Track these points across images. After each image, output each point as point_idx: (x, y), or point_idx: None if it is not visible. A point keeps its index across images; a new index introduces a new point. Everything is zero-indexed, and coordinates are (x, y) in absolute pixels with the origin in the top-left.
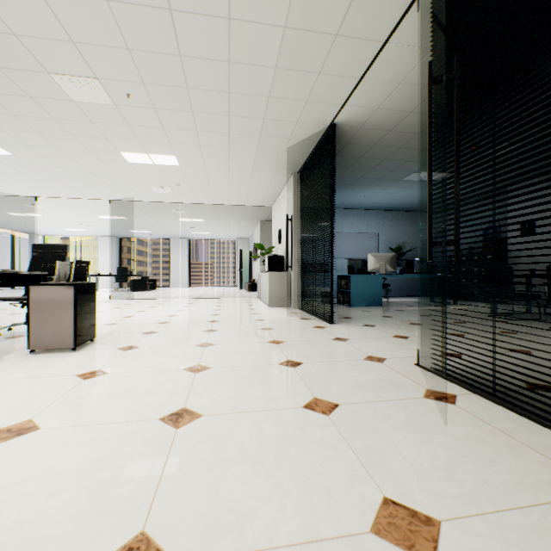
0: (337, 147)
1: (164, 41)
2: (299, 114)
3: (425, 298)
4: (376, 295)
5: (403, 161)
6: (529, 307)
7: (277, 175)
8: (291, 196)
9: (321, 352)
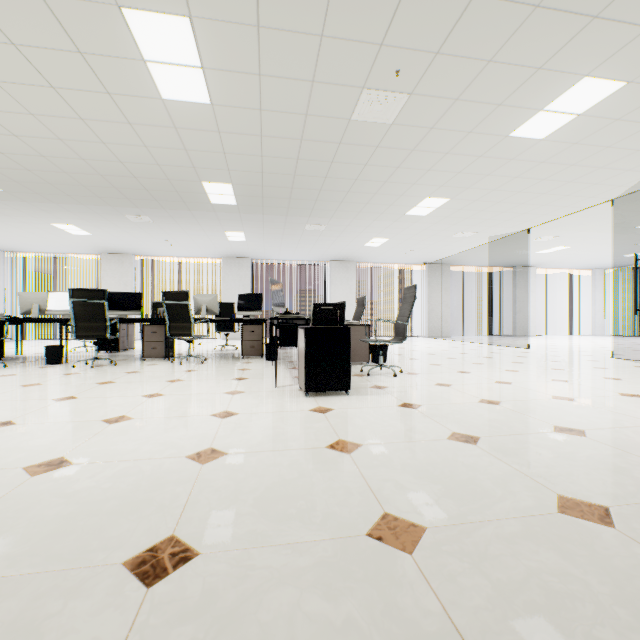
0: None
1: None
2: None
3: None
4: None
5: None
6: None
7: None
8: None
9: None
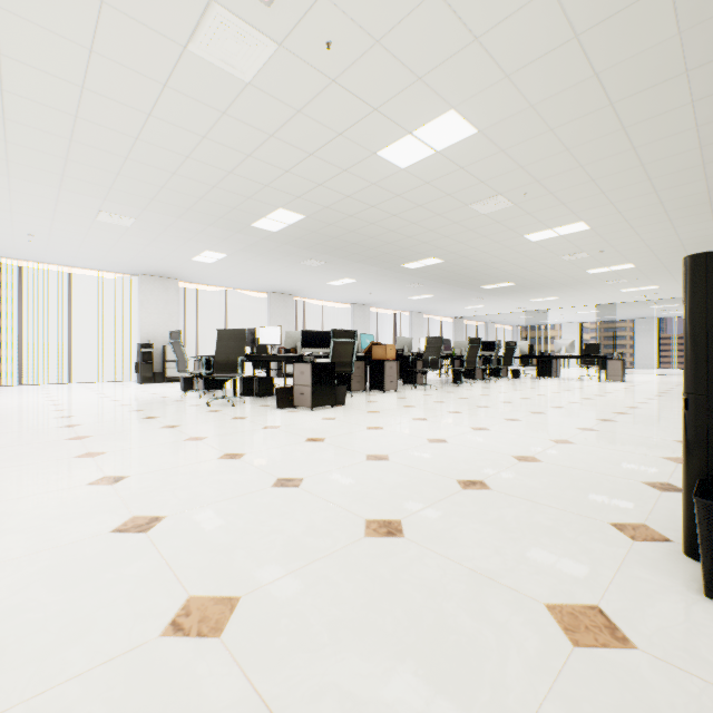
0: None
1: (659, 270)
2: None
3: None
4: None
5: None
6: None
7: None
8: None
9: None
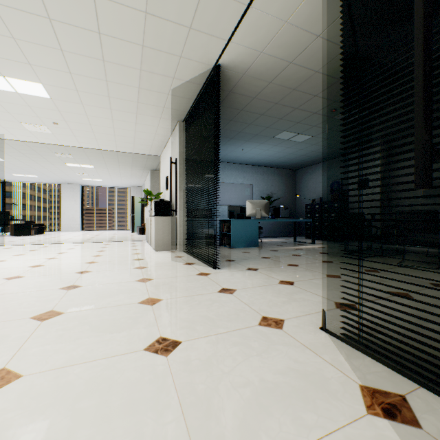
0: (221, 95)
1: None
2: (182, 45)
3: (289, 238)
4: (253, 237)
5: (277, 118)
6: (369, 245)
7: (163, 121)
8: (177, 143)
9: (206, 316)
